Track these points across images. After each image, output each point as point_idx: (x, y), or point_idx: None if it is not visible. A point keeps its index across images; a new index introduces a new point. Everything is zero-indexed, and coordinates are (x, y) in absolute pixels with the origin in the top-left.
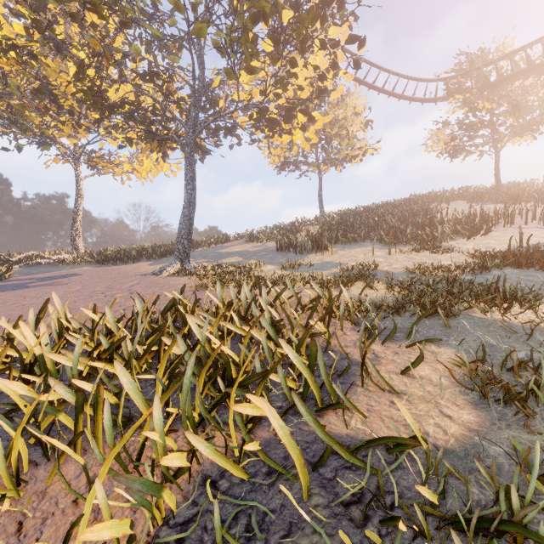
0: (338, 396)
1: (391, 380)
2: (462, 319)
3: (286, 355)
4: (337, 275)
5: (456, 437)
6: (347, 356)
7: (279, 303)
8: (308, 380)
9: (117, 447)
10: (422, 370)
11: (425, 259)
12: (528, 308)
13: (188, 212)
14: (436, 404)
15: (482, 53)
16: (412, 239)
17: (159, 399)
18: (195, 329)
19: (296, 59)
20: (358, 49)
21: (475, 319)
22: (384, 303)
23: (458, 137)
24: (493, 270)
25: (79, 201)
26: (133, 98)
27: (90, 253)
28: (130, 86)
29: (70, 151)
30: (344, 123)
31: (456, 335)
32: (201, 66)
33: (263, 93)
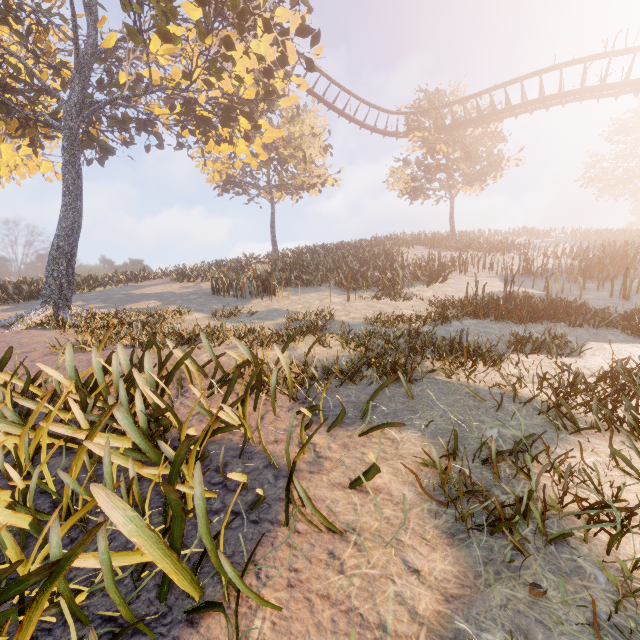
0: (242, 556)
1: (334, 502)
2: (427, 384)
3: (100, 525)
4: (282, 328)
5: (429, 623)
6: (273, 462)
7: (186, 372)
8: (160, 564)
9: None
10: (379, 474)
11: (386, 307)
12: (491, 366)
13: (67, 231)
14: (398, 544)
15: (439, 94)
16: (373, 284)
17: None
18: None
19: (232, 39)
20: (311, 45)
21: (440, 383)
22: (336, 366)
23: (418, 178)
24: (453, 321)
25: None
26: None
27: None
28: None
29: None
30: (300, 143)
31: (422, 411)
32: (92, 19)
33: (187, 77)
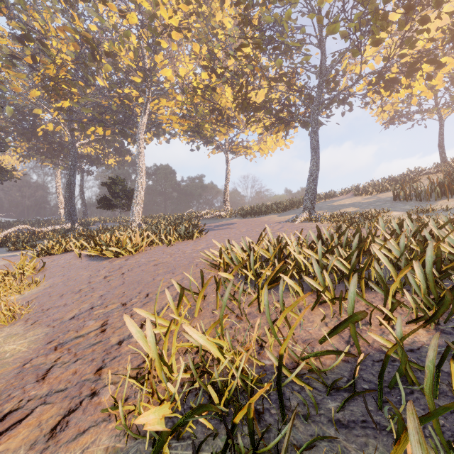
0: None
1: None
2: None
3: None
4: None
5: None
6: None
7: None
8: None
9: (393, 285)
10: None
11: None
12: None
13: (313, 173)
14: None
15: None
16: None
17: (416, 263)
18: (391, 241)
19: (428, 15)
20: None
21: None
22: None
23: None
24: None
25: (228, 176)
26: (262, 97)
27: (235, 210)
28: (262, 89)
29: (222, 144)
30: None
31: None
32: (323, 56)
33: (385, 59)
